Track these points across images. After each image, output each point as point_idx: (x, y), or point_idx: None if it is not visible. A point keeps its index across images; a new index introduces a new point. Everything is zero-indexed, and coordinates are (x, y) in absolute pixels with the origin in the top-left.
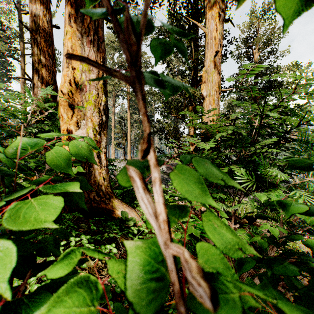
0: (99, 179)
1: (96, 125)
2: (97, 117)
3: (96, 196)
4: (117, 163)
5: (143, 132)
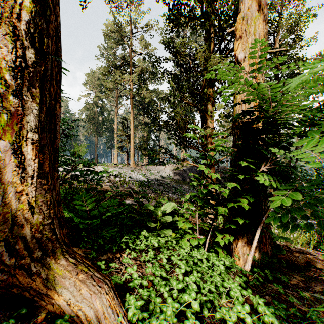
0: (16, 208)
1: (6, 70)
2: (9, 50)
3: (7, 254)
4: (118, 168)
5: (148, 135)
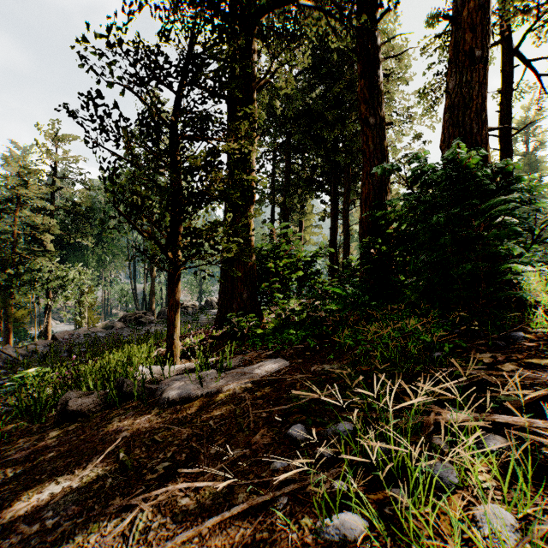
0: None
1: None
2: None
3: None
4: None
5: None
